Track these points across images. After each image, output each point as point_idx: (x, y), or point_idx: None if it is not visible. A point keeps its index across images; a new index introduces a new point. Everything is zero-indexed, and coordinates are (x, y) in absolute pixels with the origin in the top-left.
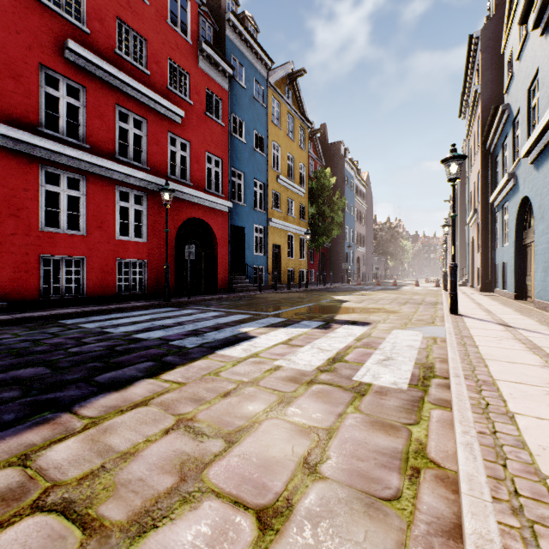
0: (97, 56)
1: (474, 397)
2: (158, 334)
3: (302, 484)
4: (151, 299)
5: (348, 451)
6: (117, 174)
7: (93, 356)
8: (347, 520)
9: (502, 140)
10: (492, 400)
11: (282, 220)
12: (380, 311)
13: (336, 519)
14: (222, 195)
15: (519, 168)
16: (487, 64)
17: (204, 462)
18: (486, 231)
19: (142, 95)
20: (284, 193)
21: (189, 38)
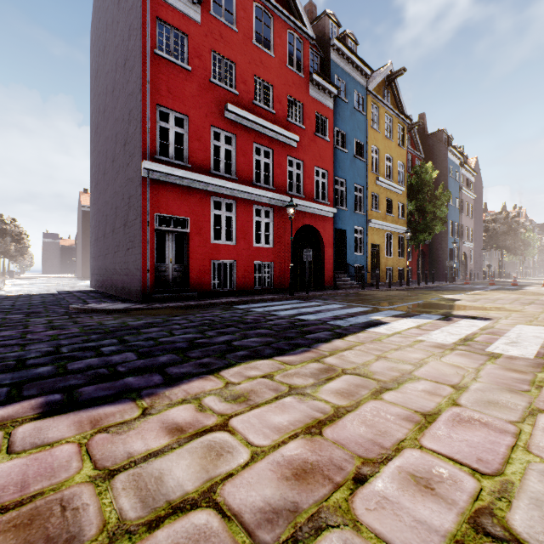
0: (242, 109)
1: None
2: (312, 317)
3: (469, 382)
4: (276, 293)
5: (493, 376)
6: (254, 196)
7: (287, 326)
8: (499, 393)
9: None
10: None
11: (380, 219)
12: (499, 310)
13: (493, 392)
14: (328, 202)
15: None
16: None
17: (409, 371)
18: None
19: (270, 131)
20: (382, 193)
21: (302, 73)
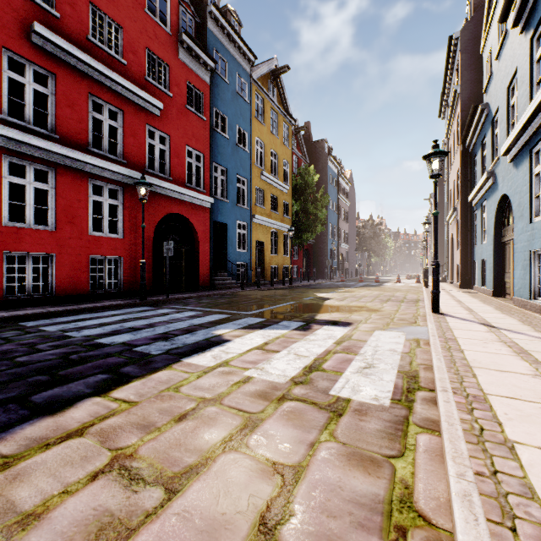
0: (67, 41)
1: (466, 419)
2: (123, 339)
3: None
4: (127, 298)
5: (318, 502)
6: (89, 167)
7: (41, 367)
8: None
9: (481, 139)
10: (486, 423)
11: (266, 216)
12: (362, 310)
13: None
14: (204, 190)
15: (498, 166)
16: (466, 65)
17: (130, 528)
18: (465, 228)
19: (118, 85)
20: (267, 189)
21: (168, 28)
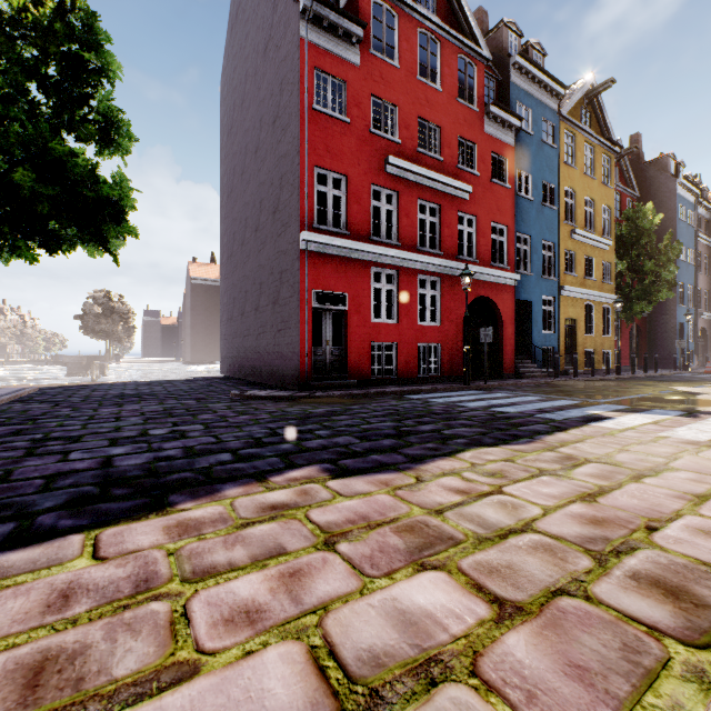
0: (404, 160)
1: None
2: (511, 410)
3: None
4: (445, 382)
5: None
6: (418, 264)
7: (489, 418)
8: None
9: None
10: None
11: (577, 286)
12: None
13: None
14: (507, 267)
15: None
16: None
17: (662, 463)
18: None
19: (437, 183)
20: (580, 250)
21: (475, 105)
